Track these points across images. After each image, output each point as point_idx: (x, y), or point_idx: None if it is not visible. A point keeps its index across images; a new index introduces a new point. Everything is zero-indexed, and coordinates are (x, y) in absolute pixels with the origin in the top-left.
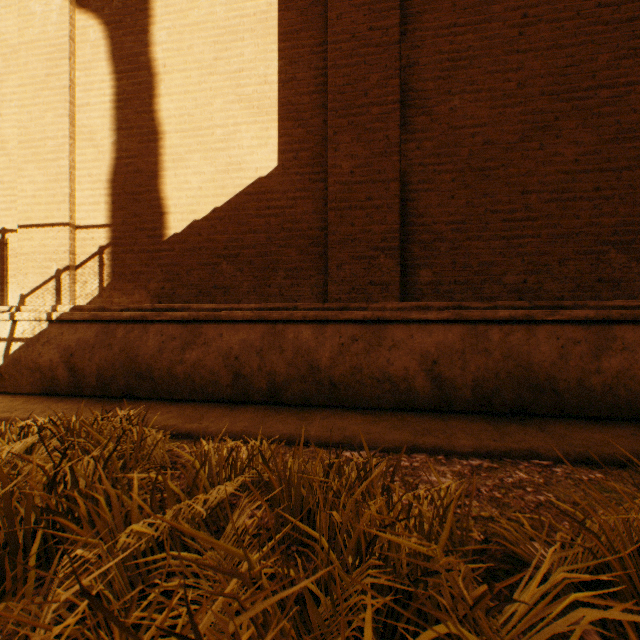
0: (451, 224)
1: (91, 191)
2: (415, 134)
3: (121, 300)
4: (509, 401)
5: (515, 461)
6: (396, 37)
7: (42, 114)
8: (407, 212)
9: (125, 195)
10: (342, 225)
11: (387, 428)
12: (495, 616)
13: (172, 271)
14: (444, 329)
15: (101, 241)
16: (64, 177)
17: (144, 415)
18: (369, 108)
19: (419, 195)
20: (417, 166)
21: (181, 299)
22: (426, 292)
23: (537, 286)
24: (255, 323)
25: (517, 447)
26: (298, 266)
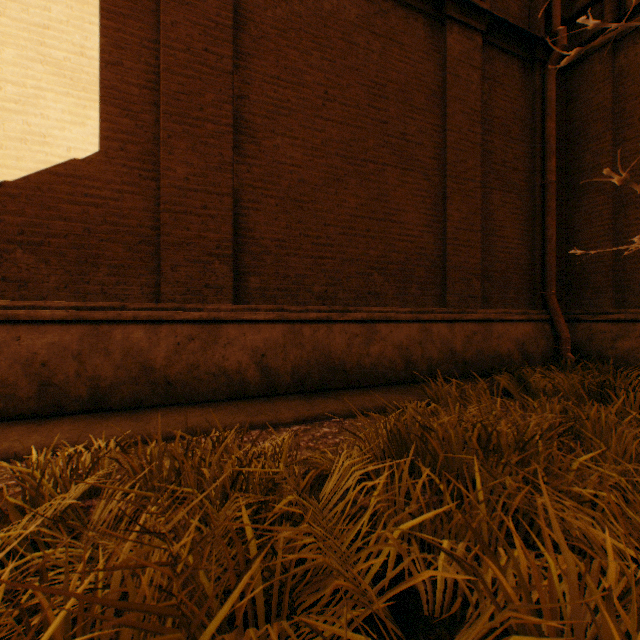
0: (276, 241)
1: None
2: (246, 158)
3: None
4: (317, 381)
5: (321, 422)
6: (230, 68)
7: None
8: (240, 225)
9: None
10: (177, 228)
11: (226, 415)
12: (315, 500)
13: None
14: (271, 328)
15: None
16: None
17: None
18: (205, 123)
19: (250, 212)
20: (248, 187)
21: None
22: (256, 296)
23: (334, 295)
24: (71, 324)
25: (323, 412)
26: (126, 263)
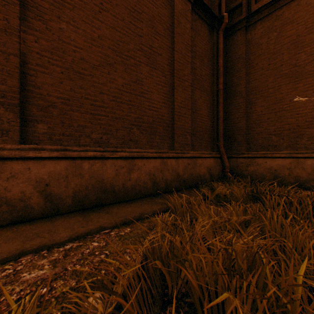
0: (61, 99)
1: None
2: (34, 31)
3: None
4: (93, 200)
5: (93, 236)
6: None
7: None
8: (27, 82)
9: None
10: None
11: None
12: None
13: None
14: (55, 163)
15: None
16: None
17: None
18: None
19: (38, 73)
20: (36, 53)
21: None
22: (43, 139)
23: (107, 140)
24: None
25: (94, 227)
26: None
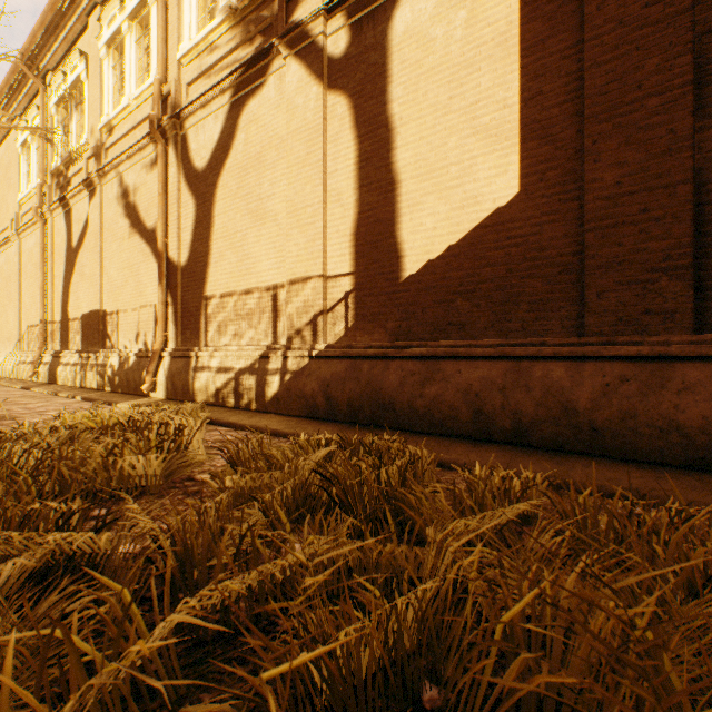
0: None
1: (338, 245)
2: None
3: (362, 339)
4: None
5: None
6: (686, 3)
7: (303, 187)
8: (703, 219)
9: (366, 245)
10: (603, 247)
11: (680, 487)
12: None
13: (407, 310)
14: None
15: (346, 288)
16: (319, 236)
17: (402, 441)
18: (643, 102)
19: None
20: None
21: (416, 337)
22: None
23: None
24: (495, 360)
25: None
26: (544, 297)
